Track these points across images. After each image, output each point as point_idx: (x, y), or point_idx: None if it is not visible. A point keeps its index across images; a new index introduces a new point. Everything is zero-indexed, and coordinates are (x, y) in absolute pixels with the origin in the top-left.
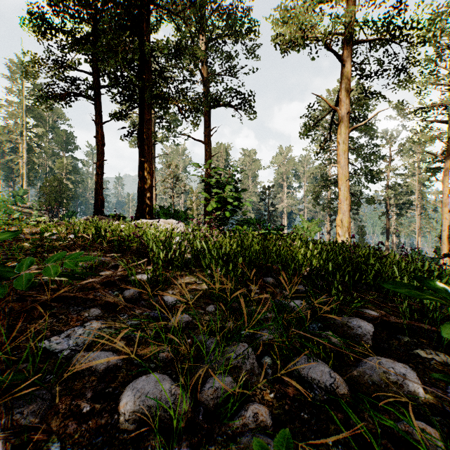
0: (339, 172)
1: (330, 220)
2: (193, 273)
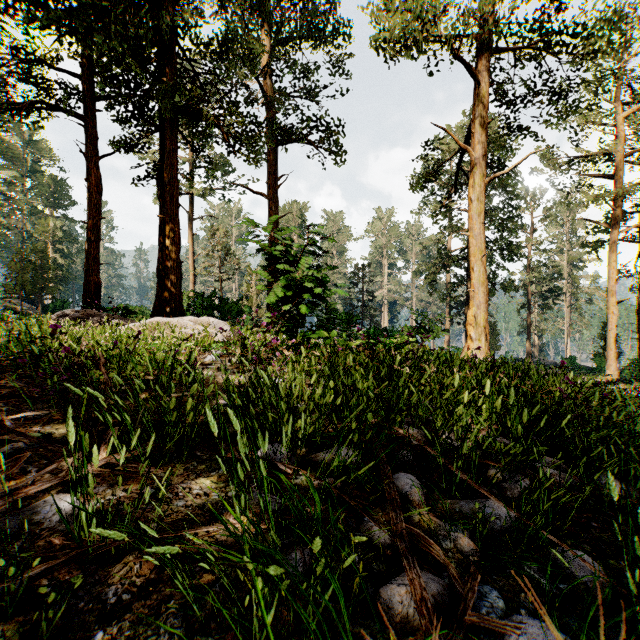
0: (472, 244)
1: (449, 314)
2: (217, 471)
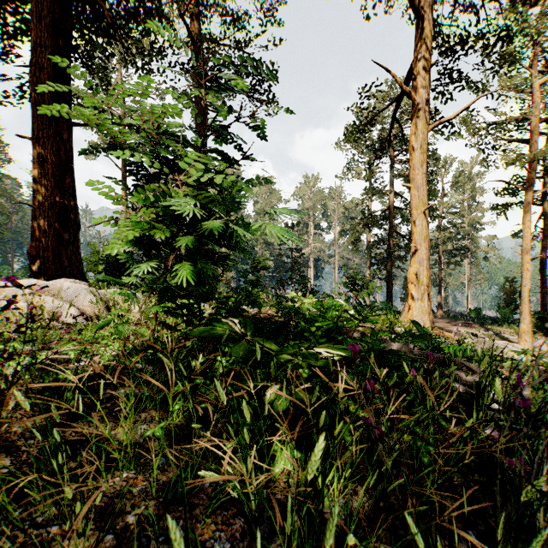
0: (414, 196)
1: (369, 270)
2: None
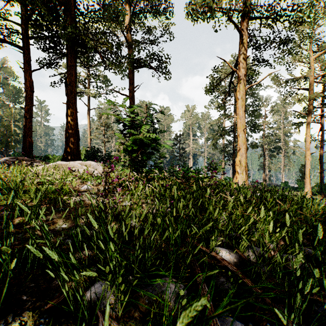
0: (238, 122)
1: (224, 160)
2: None
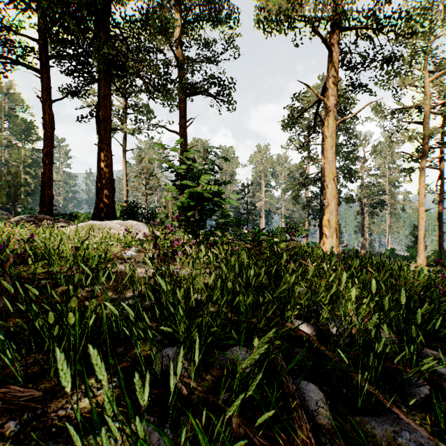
0: (327, 168)
1: (307, 219)
2: None
